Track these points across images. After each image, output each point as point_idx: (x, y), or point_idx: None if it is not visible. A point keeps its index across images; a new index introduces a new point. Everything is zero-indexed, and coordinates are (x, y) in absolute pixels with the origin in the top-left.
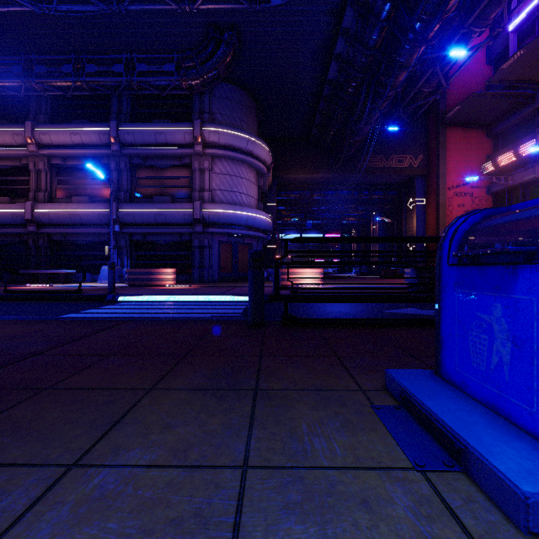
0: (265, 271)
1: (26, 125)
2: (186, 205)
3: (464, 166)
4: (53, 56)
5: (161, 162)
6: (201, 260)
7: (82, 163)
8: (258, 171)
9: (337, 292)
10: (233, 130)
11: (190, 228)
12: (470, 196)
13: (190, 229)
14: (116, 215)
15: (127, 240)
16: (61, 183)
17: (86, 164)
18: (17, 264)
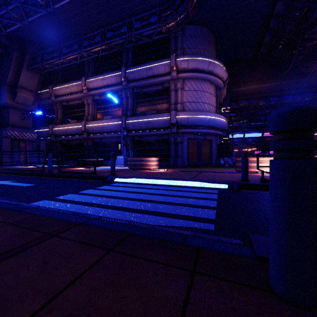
0: (222, 159)
1: (82, 79)
2: (165, 114)
3: None
4: (91, 34)
5: (150, 89)
6: (176, 152)
7: (108, 97)
8: (216, 86)
9: None
10: (198, 56)
11: (168, 130)
12: None
13: (168, 131)
14: (124, 124)
15: (131, 140)
16: (99, 109)
17: (107, 94)
18: (80, 155)
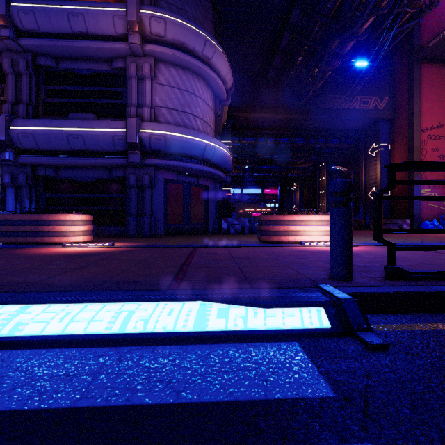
0: (225, 221)
1: None
2: (116, 122)
3: (438, 106)
4: None
5: (81, 66)
6: (140, 205)
7: None
8: (215, 94)
9: None
10: (186, 20)
11: (123, 158)
12: (444, 140)
13: (123, 159)
14: (6, 134)
15: (29, 175)
16: None
17: None
18: None
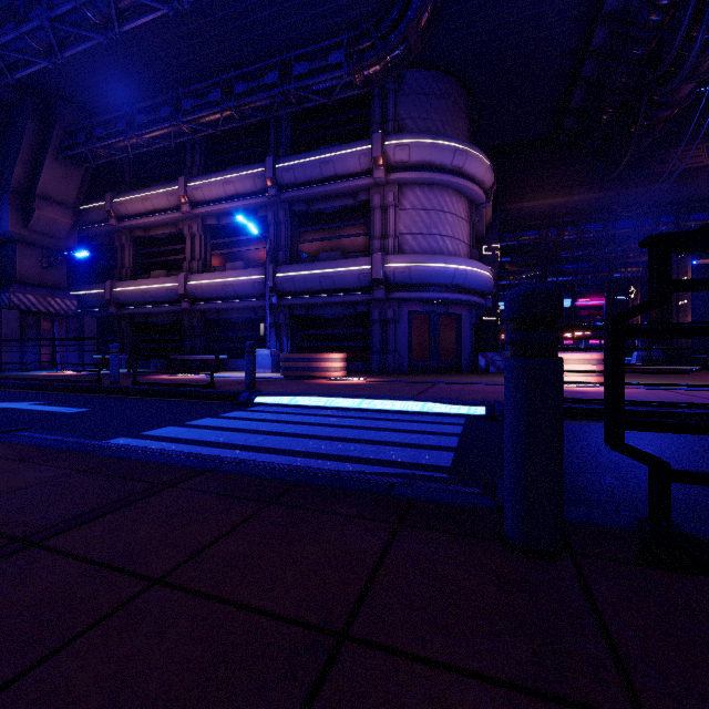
0: (483, 357)
1: (179, 182)
2: (362, 260)
3: None
4: (200, 84)
5: (328, 205)
6: (383, 341)
7: (237, 220)
8: (470, 200)
9: (665, 404)
10: (431, 137)
11: (367, 294)
12: None
13: (367, 295)
14: (273, 281)
15: (287, 315)
16: (216, 247)
17: (236, 216)
18: (173, 349)
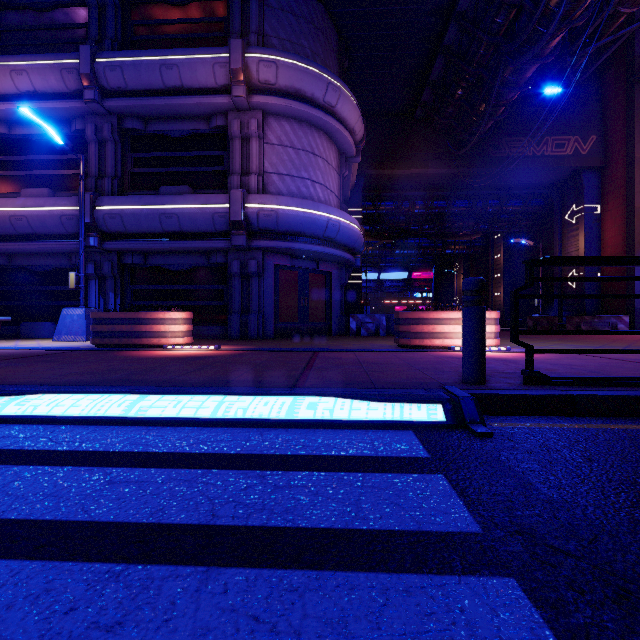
0: (353, 319)
1: None
2: (216, 196)
3: None
4: None
5: (174, 127)
6: (245, 299)
7: (39, 132)
8: (340, 150)
9: None
10: (302, 60)
11: (224, 240)
12: None
13: (224, 242)
14: (91, 216)
15: (114, 263)
16: (6, 167)
17: (18, 108)
18: None
